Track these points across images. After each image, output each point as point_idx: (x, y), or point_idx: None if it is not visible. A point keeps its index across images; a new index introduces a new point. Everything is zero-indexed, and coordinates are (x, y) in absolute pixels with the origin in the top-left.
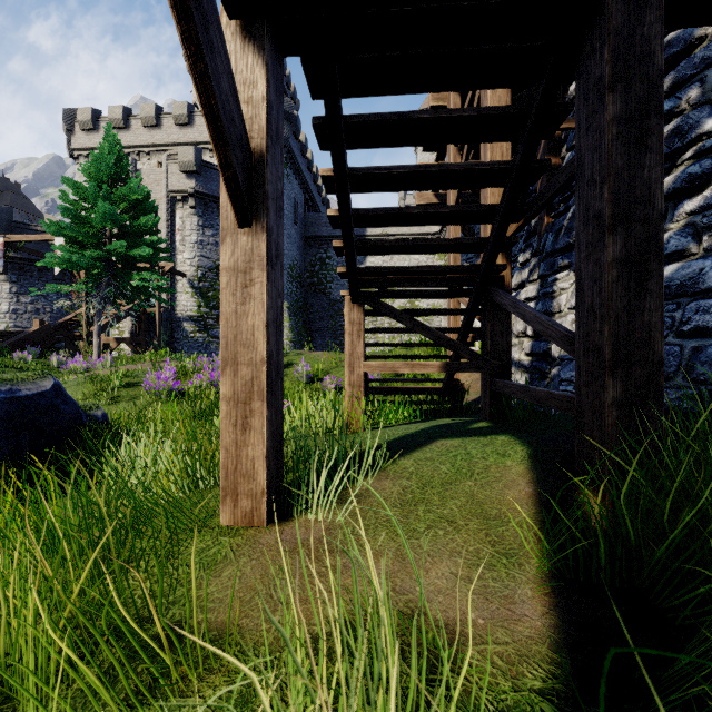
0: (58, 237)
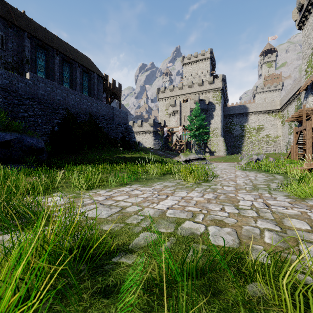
0: (179, 127)
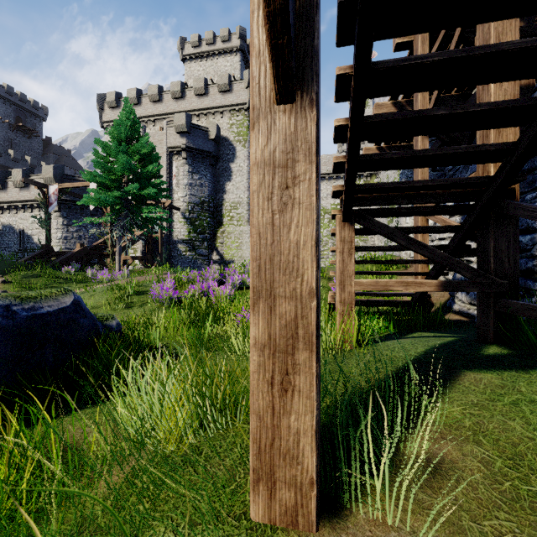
0: (92, 183)
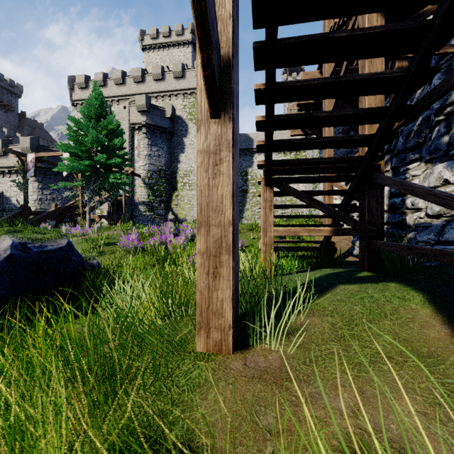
0: (65, 153)
